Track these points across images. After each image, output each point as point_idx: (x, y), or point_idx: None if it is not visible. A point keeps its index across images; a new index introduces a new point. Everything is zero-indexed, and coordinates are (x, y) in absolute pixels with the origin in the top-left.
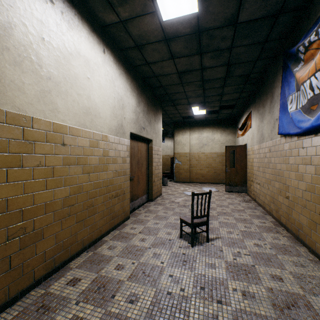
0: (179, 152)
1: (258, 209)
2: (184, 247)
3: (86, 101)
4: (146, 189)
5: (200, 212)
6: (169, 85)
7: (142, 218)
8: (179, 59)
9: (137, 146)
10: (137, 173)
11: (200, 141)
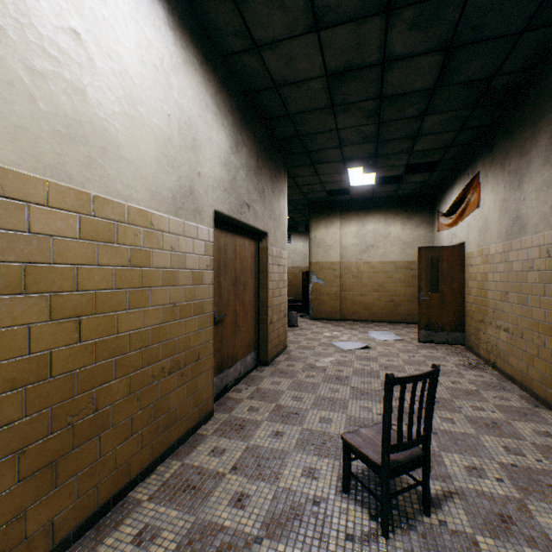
0: (320, 261)
1: (510, 389)
2: (362, 537)
3: (66, 98)
4: (255, 340)
5: (409, 430)
6: (304, 111)
7: (242, 417)
8: (332, 30)
9: (234, 246)
10: (232, 306)
11: (362, 239)
